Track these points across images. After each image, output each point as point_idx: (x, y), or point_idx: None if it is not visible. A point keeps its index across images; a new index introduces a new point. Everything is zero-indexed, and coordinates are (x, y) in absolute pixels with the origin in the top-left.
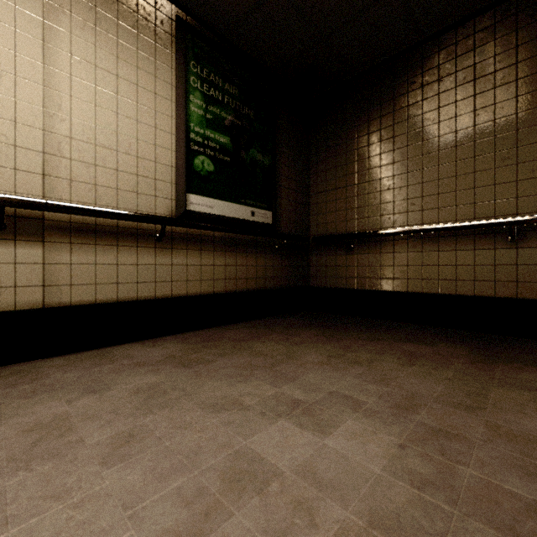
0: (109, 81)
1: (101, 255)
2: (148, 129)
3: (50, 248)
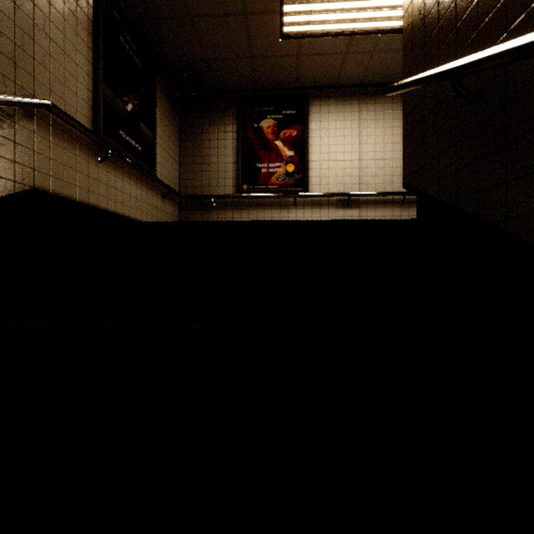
0: (380, 139)
1: (377, 212)
2: (397, 153)
3: (361, 211)
